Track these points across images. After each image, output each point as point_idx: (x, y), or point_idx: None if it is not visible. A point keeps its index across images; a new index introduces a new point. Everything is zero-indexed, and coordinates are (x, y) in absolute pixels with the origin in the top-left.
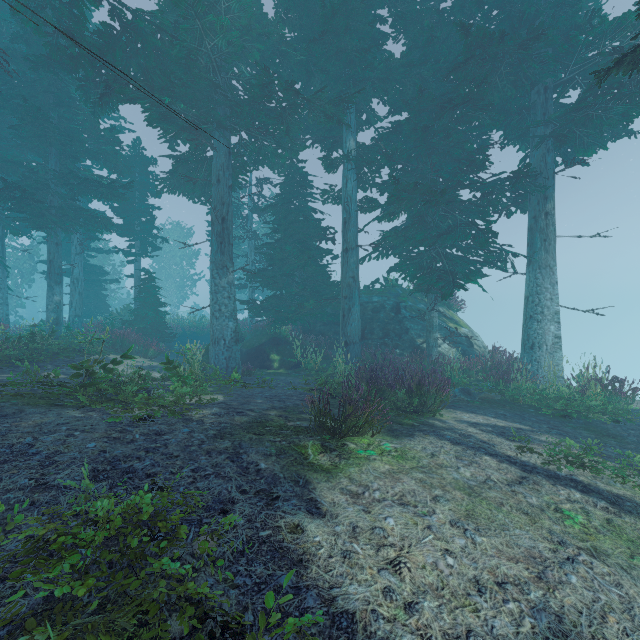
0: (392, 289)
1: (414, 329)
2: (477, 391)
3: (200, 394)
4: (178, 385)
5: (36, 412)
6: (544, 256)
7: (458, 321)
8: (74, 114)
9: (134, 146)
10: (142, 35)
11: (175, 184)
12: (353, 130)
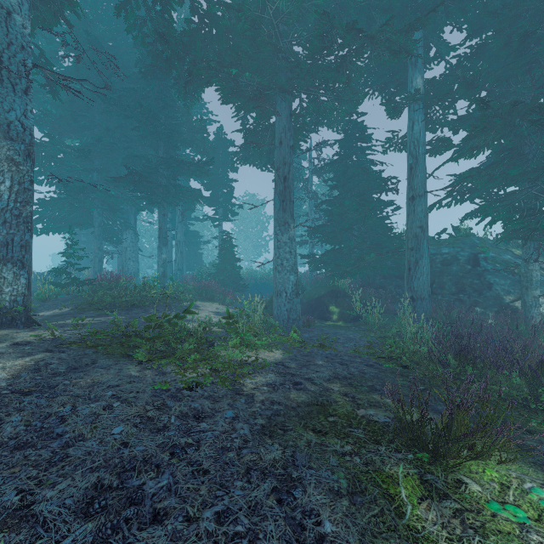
0: (466, 239)
1: (500, 284)
2: None
3: (256, 354)
4: (236, 342)
5: (103, 366)
6: None
7: None
8: (175, 112)
9: (218, 133)
10: (215, 21)
11: (246, 156)
12: (420, 67)
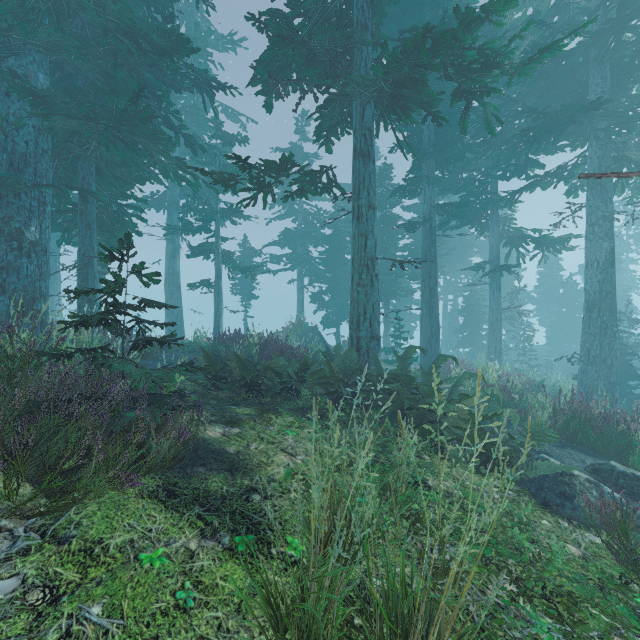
0: None
1: None
2: None
3: None
4: None
5: None
6: (56, 286)
7: None
8: None
9: None
10: None
11: None
12: None
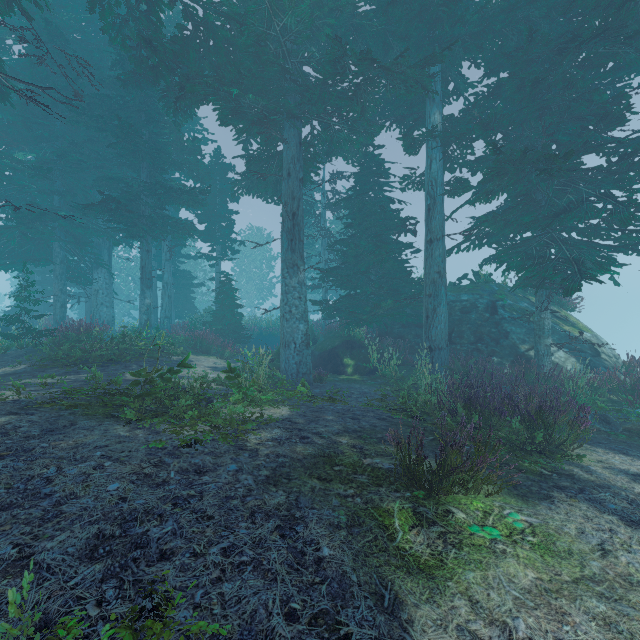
0: (485, 285)
1: (516, 333)
2: (622, 420)
3: (261, 410)
4: (239, 397)
5: (85, 427)
6: None
7: (575, 323)
8: (161, 128)
9: (215, 155)
10: (213, 30)
11: (249, 185)
12: (438, 102)
